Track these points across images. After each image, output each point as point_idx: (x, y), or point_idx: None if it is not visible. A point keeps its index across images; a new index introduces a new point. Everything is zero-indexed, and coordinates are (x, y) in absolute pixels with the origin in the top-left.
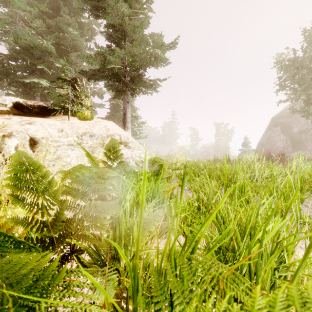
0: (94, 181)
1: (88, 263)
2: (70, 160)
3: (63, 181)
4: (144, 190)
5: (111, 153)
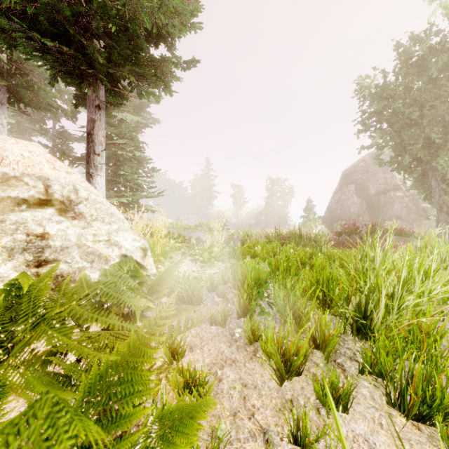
0: None
1: None
2: None
3: None
4: None
5: None
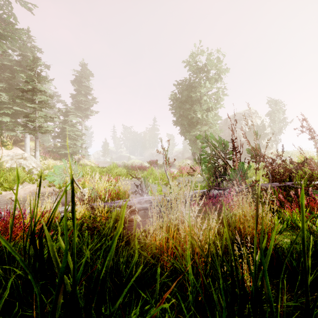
0: None
1: None
2: None
3: None
4: None
5: None
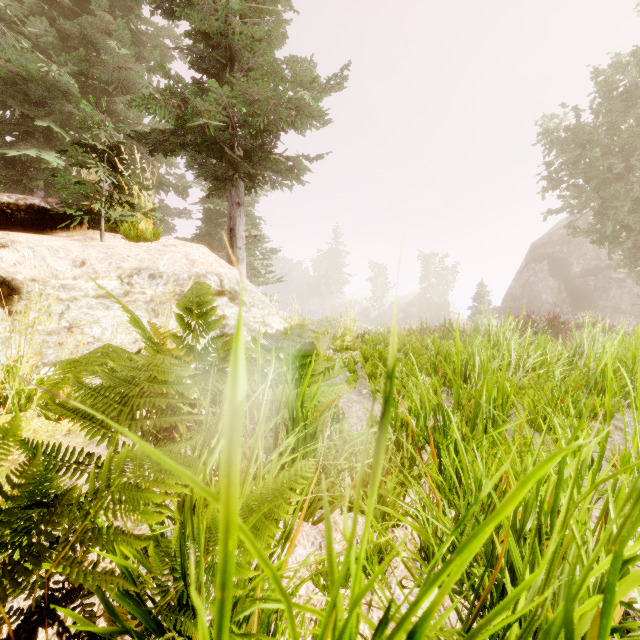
0: (138, 390)
1: (100, 635)
2: (102, 331)
3: (54, 390)
4: (234, 484)
5: (194, 316)
